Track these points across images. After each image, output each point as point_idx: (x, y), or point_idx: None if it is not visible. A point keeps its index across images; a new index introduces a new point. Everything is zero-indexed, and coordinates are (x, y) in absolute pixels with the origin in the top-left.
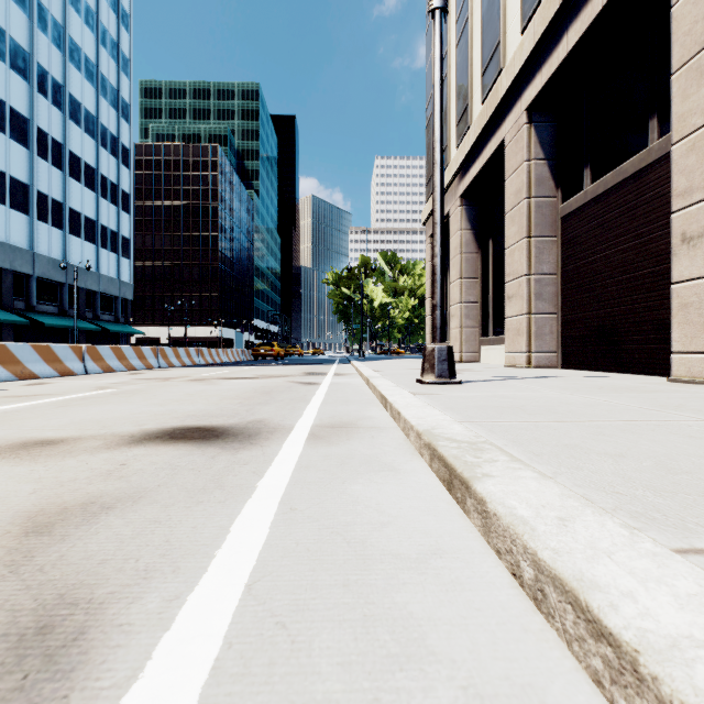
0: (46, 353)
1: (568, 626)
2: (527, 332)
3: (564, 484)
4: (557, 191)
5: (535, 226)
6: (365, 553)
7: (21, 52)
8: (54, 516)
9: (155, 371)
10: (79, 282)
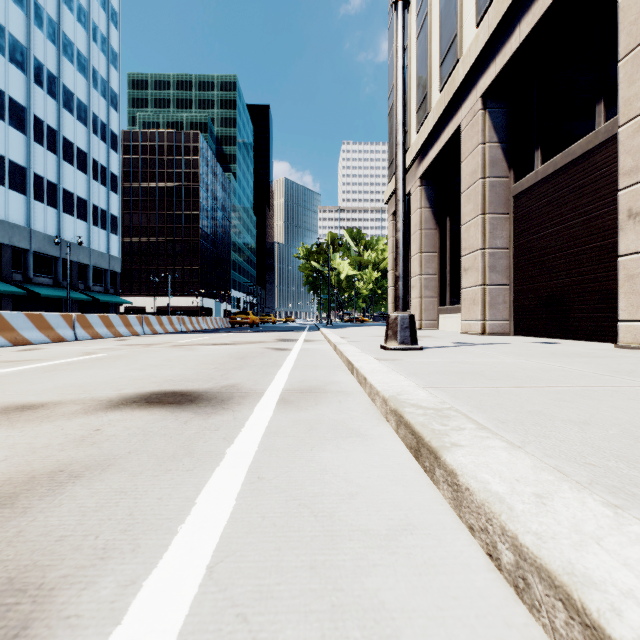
0: (39, 321)
1: (558, 625)
2: (482, 302)
3: (534, 454)
4: (509, 172)
5: (489, 203)
6: (333, 529)
7: (19, 46)
8: (20, 486)
9: (140, 337)
10: (72, 256)
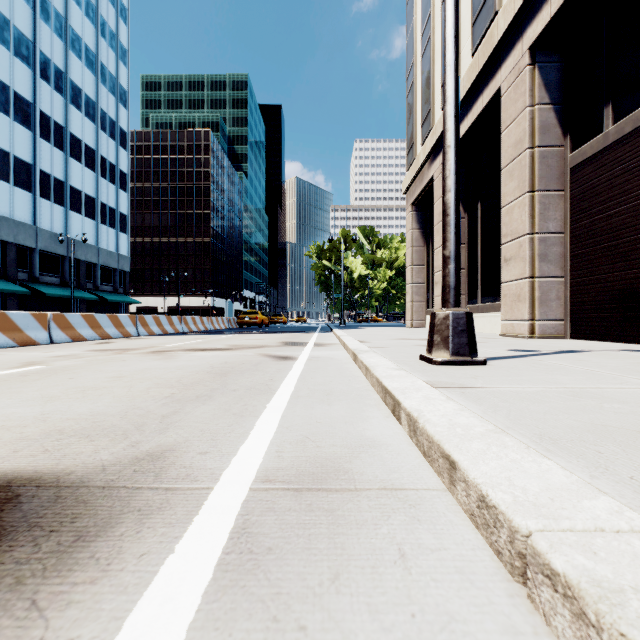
0: (1, 321)
1: None
2: (530, 298)
3: None
4: (564, 140)
5: (539, 178)
6: None
7: (24, 40)
8: None
9: (128, 340)
10: (80, 255)
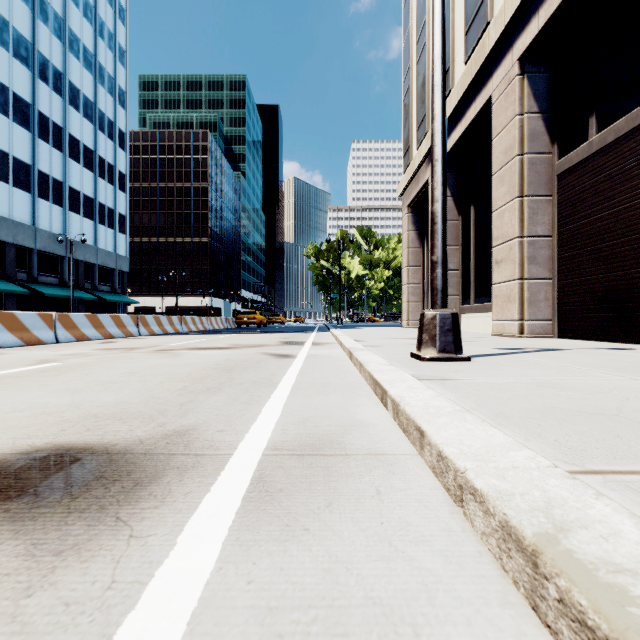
0: (10, 321)
1: None
2: (519, 299)
3: None
4: (552, 147)
5: (528, 184)
6: None
7: (23, 41)
8: None
9: (131, 339)
10: (78, 255)
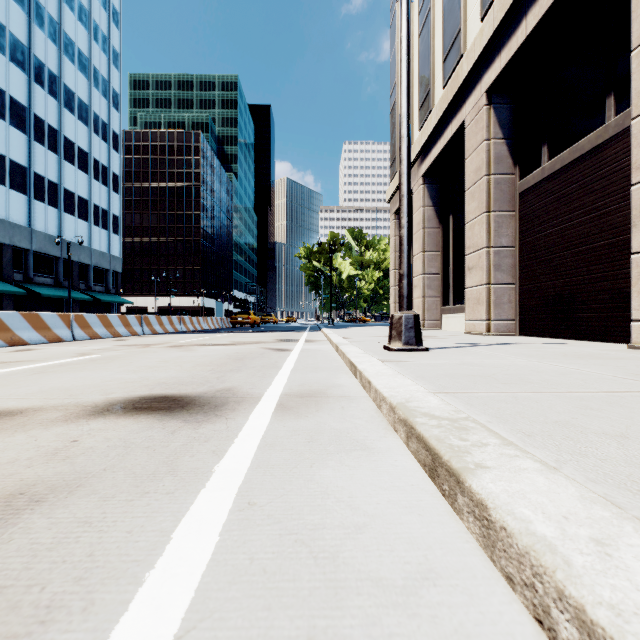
0: (35, 321)
1: None
2: (487, 301)
3: (575, 478)
4: (515, 169)
5: (494, 201)
6: (337, 577)
7: (20, 46)
8: None
9: (139, 337)
10: (73, 256)
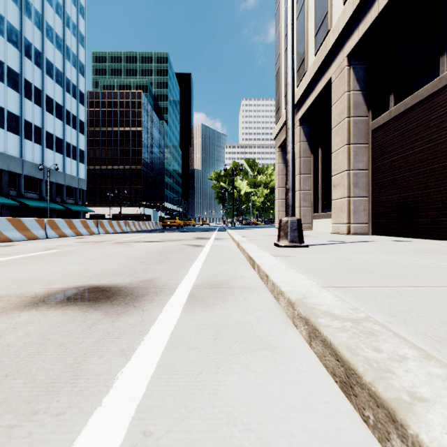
0: (18, 224)
1: None
2: (347, 210)
3: None
4: (368, 112)
5: (353, 136)
6: None
7: (14, 31)
8: None
9: (95, 236)
10: (52, 178)
